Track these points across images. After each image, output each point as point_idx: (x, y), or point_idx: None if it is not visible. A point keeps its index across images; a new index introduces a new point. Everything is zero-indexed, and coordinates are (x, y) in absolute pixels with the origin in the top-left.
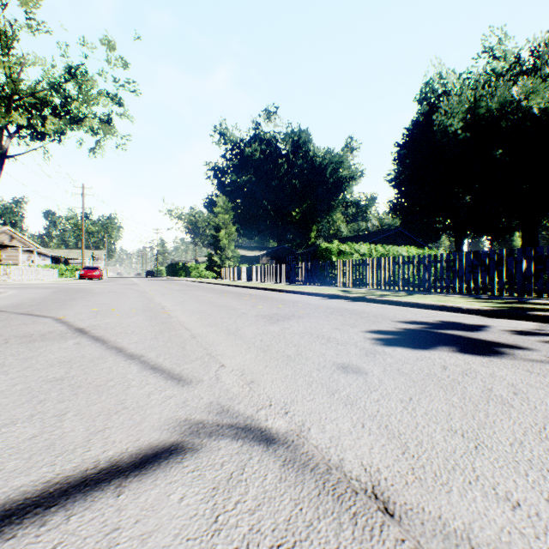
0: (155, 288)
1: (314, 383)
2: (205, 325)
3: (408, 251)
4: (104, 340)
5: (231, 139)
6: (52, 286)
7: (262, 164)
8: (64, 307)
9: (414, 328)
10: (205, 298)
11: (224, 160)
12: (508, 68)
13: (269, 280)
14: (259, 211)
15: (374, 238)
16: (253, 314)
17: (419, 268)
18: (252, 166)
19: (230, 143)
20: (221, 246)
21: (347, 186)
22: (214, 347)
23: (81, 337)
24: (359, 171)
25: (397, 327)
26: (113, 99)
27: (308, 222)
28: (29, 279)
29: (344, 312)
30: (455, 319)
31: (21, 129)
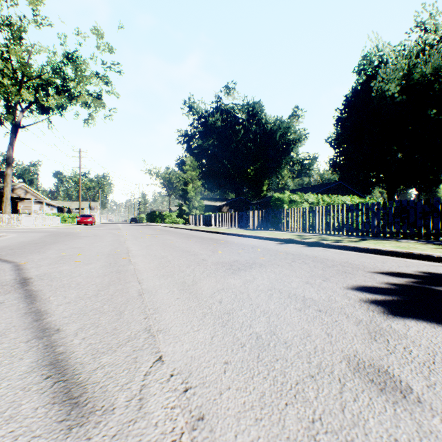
0: (132, 232)
1: (320, 432)
2: (160, 275)
3: (351, 200)
4: (35, 297)
5: (197, 111)
6: (49, 231)
7: (222, 130)
8: (38, 251)
9: (400, 284)
10: (170, 243)
11: (192, 128)
12: (438, 39)
13: (229, 225)
14: (220, 169)
15: (318, 190)
16: (213, 261)
17: (368, 214)
18: (215, 133)
19: (197, 114)
20: (189, 197)
21: (294, 147)
22: (159, 314)
23: (14, 292)
24: (304, 135)
25: (377, 281)
26: (102, 78)
27: (261, 178)
28: (37, 224)
29: (306, 259)
30: (435, 270)
31: (31, 105)
